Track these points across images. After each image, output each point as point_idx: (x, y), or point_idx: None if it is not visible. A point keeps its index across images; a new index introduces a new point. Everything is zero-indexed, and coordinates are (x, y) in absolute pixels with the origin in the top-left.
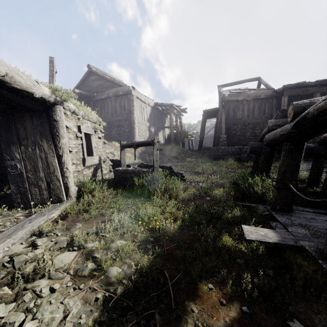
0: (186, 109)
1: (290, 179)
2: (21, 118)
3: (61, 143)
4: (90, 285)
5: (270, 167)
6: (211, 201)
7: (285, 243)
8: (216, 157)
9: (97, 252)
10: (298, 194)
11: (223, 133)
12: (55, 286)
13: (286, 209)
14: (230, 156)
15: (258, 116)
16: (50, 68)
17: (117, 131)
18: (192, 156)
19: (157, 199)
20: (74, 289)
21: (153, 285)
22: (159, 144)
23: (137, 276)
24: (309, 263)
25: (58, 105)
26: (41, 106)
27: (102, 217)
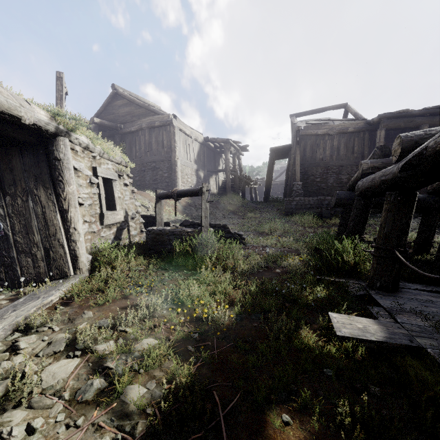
0: (247, 146)
1: (396, 244)
2: (6, 155)
3: (65, 192)
4: (93, 420)
5: (364, 227)
6: (282, 275)
7: (396, 343)
8: (288, 212)
9: (112, 358)
10: (410, 267)
11: (297, 178)
12: (35, 423)
13: (391, 287)
14: (307, 210)
15: (344, 156)
16: (57, 87)
17: (153, 176)
18: (255, 210)
19: (205, 272)
20: (67, 428)
21: (195, 419)
22: (209, 193)
23: (170, 400)
24: (437, 377)
25: (61, 137)
26: (36, 137)
27: (124, 300)
